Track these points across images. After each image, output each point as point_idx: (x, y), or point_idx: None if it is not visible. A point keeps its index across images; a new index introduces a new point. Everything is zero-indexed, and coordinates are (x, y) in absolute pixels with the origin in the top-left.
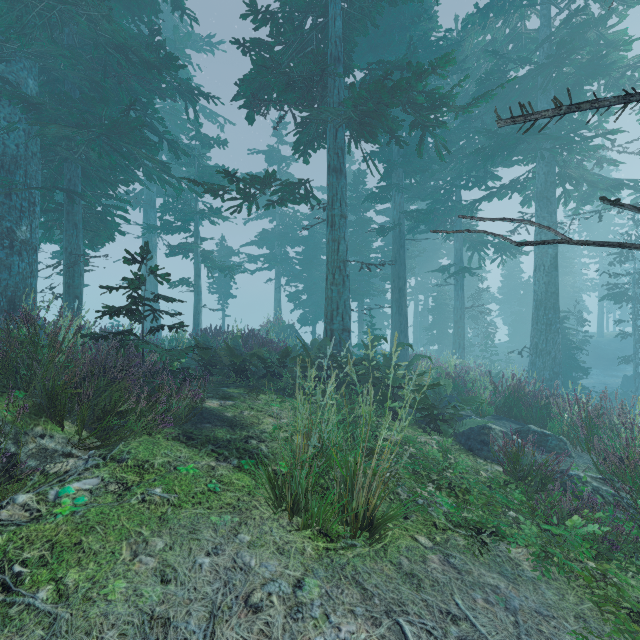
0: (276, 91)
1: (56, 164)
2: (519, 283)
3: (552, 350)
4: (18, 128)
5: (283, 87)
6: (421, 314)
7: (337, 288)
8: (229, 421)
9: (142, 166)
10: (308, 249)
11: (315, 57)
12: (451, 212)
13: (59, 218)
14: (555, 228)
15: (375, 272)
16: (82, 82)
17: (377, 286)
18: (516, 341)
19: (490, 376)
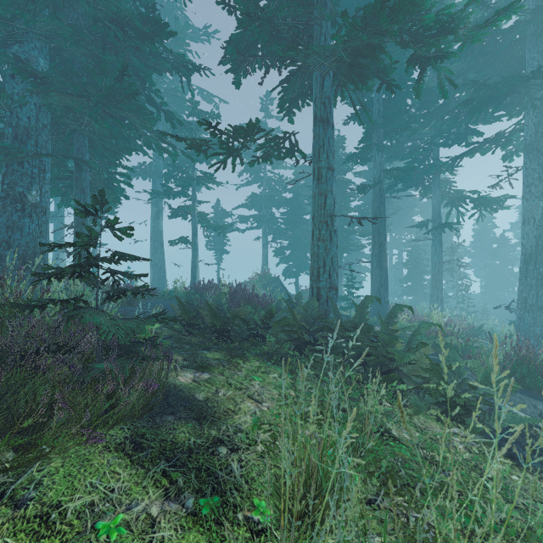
0: (260, 42)
1: (65, 135)
2: (492, 237)
3: None
4: (29, 102)
5: (267, 37)
6: (395, 267)
7: (324, 244)
8: (198, 409)
9: (142, 135)
10: (292, 210)
11: None
12: (429, 170)
13: (71, 185)
14: None
15: (353, 229)
16: (88, 60)
17: (355, 242)
18: (490, 292)
19: (490, 337)
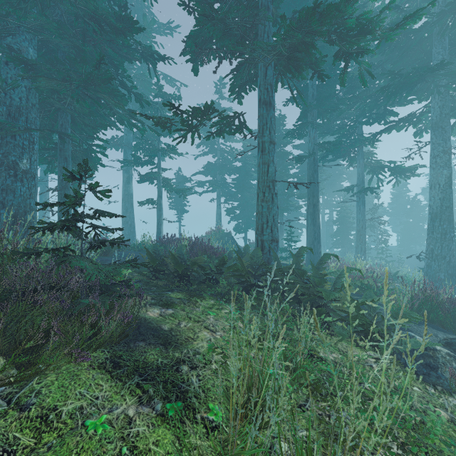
0: (215, 38)
1: (51, 113)
2: (406, 199)
3: (447, 255)
4: (21, 85)
5: (220, 34)
6: (327, 224)
7: (267, 204)
8: (164, 337)
9: (115, 113)
10: (241, 176)
11: (248, 3)
12: (355, 143)
13: (56, 154)
14: (449, 152)
15: (292, 192)
16: (70, 50)
17: (294, 203)
18: (404, 245)
19: (402, 281)
